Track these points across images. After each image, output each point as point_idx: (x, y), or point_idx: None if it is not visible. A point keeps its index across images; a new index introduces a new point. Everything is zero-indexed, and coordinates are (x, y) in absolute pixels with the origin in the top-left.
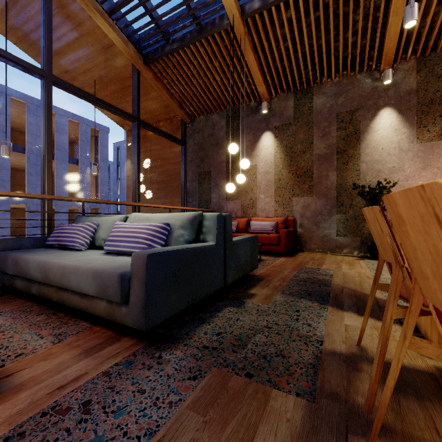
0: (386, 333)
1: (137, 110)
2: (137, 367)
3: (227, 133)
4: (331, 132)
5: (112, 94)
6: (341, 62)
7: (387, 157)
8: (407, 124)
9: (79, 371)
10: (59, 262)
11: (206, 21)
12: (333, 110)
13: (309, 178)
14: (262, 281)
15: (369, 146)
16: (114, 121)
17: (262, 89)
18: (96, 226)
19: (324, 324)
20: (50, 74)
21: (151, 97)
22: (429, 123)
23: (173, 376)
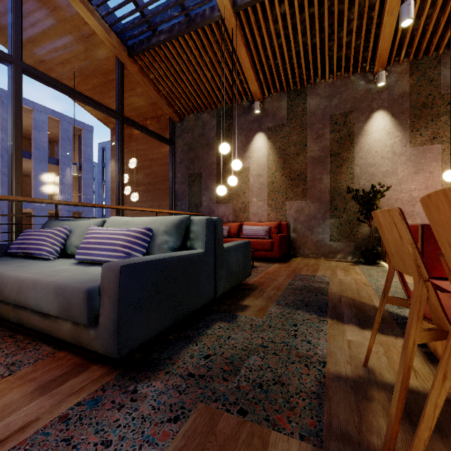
0: (408, 361)
1: (120, 106)
2: (105, 406)
3: (218, 133)
4: (325, 135)
5: (93, 88)
6: (335, 62)
7: (381, 161)
8: (400, 128)
9: (28, 416)
10: (16, 275)
11: (196, 12)
12: (327, 112)
13: (302, 181)
14: (255, 290)
15: (362, 149)
16: (97, 118)
17: (255, 88)
18: (68, 231)
19: (325, 341)
20: (18, 61)
21: (137, 92)
22: (421, 127)
23: (148, 418)
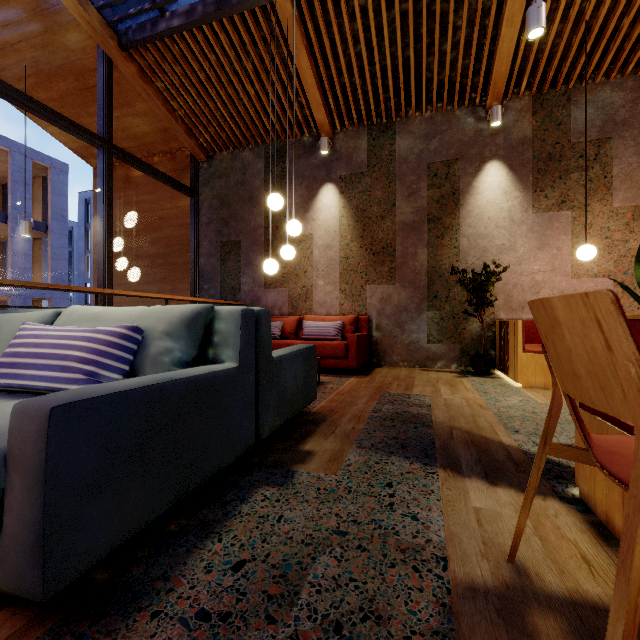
0: (634, 596)
1: (106, 127)
2: None
3: (267, 182)
4: (421, 191)
5: (61, 97)
6: (435, 88)
7: (495, 231)
8: (520, 186)
9: None
10: None
11: None
12: (424, 159)
13: (389, 257)
14: (323, 423)
15: (471, 214)
16: (69, 147)
17: (321, 116)
18: None
19: (439, 513)
20: None
21: (136, 110)
22: (547, 187)
23: None
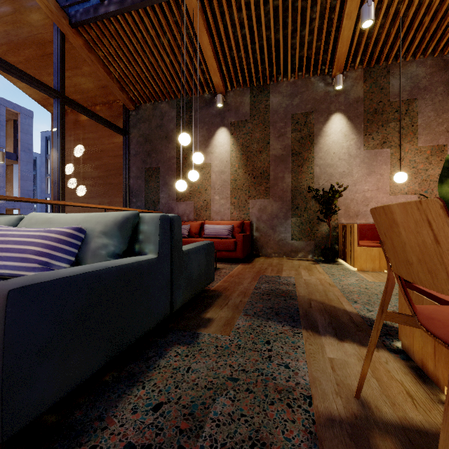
0: None
1: (60, 83)
2: None
3: (178, 126)
4: (287, 133)
5: (27, 61)
6: (297, 61)
7: (338, 162)
8: (355, 131)
9: None
10: None
11: None
12: (289, 111)
13: (265, 179)
14: (219, 298)
15: (322, 150)
16: (33, 98)
17: (217, 79)
18: None
19: (304, 362)
20: None
21: (83, 72)
22: (373, 132)
23: None
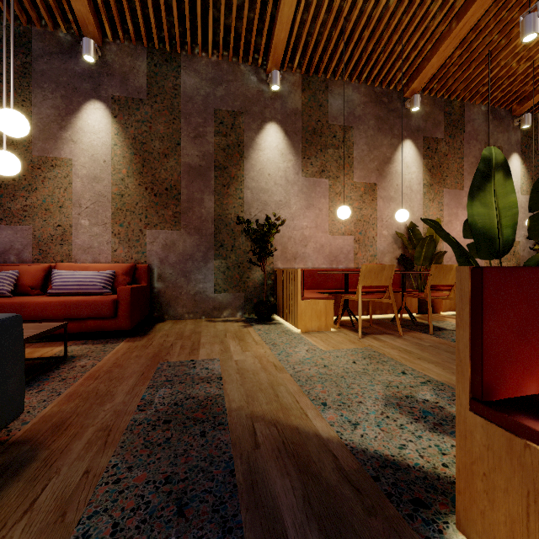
0: None
1: None
2: None
3: None
4: (208, 136)
5: None
6: (222, 30)
7: (274, 187)
8: (293, 150)
9: None
10: None
11: None
12: (211, 103)
13: (174, 200)
14: (18, 477)
15: (254, 168)
16: None
17: (83, 8)
18: None
19: None
20: None
21: None
22: (312, 156)
23: None
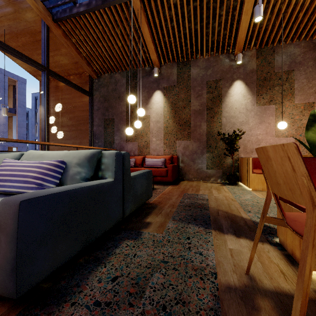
0: (305, 288)
1: (46, 61)
2: None
3: (127, 89)
4: (203, 95)
5: (23, 45)
6: (210, 44)
7: (239, 114)
8: (250, 93)
9: None
10: None
11: None
12: (204, 79)
13: (188, 127)
14: (155, 208)
15: (227, 106)
16: (27, 70)
17: (154, 57)
18: None
19: (213, 251)
20: None
21: (61, 52)
22: (263, 93)
23: None
